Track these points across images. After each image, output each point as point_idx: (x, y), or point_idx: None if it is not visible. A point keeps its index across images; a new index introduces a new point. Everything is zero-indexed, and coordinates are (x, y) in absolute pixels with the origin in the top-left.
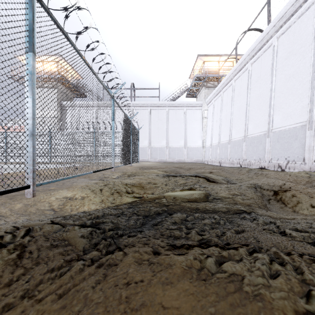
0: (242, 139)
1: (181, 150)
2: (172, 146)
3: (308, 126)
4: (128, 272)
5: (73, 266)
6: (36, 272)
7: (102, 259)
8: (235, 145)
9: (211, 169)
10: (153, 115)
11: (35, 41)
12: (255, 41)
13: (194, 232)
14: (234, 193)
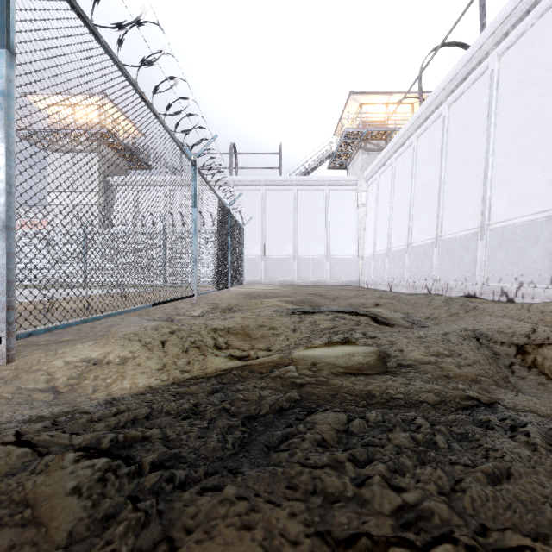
0: (432, 242)
1: (319, 263)
2: (304, 257)
3: None
4: None
5: None
6: None
7: None
8: (417, 254)
9: (376, 298)
10: (269, 200)
11: (13, 26)
12: (457, 63)
13: (378, 481)
14: (437, 352)
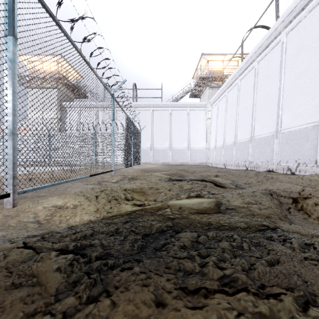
0: (249, 140)
1: (184, 152)
2: (175, 148)
3: None
4: None
5: None
6: None
7: (79, 314)
8: (240, 147)
9: (216, 172)
10: (155, 116)
11: (16, 23)
12: (262, 38)
13: (212, 264)
14: (248, 201)
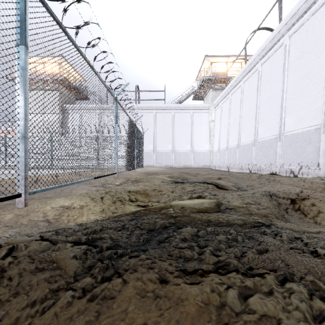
0: (252, 143)
1: (187, 155)
2: (178, 151)
3: (323, 129)
4: (128, 311)
5: (59, 298)
6: (13, 307)
7: (96, 289)
8: (244, 149)
9: (219, 175)
10: (158, 118)
11: (27, 33)
12: (266, 40)
13: (208, 252)
14: (247, 202)
